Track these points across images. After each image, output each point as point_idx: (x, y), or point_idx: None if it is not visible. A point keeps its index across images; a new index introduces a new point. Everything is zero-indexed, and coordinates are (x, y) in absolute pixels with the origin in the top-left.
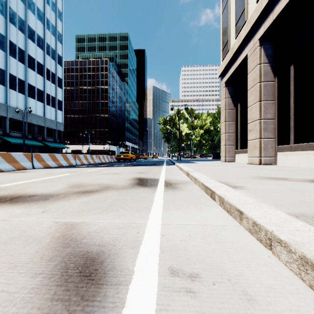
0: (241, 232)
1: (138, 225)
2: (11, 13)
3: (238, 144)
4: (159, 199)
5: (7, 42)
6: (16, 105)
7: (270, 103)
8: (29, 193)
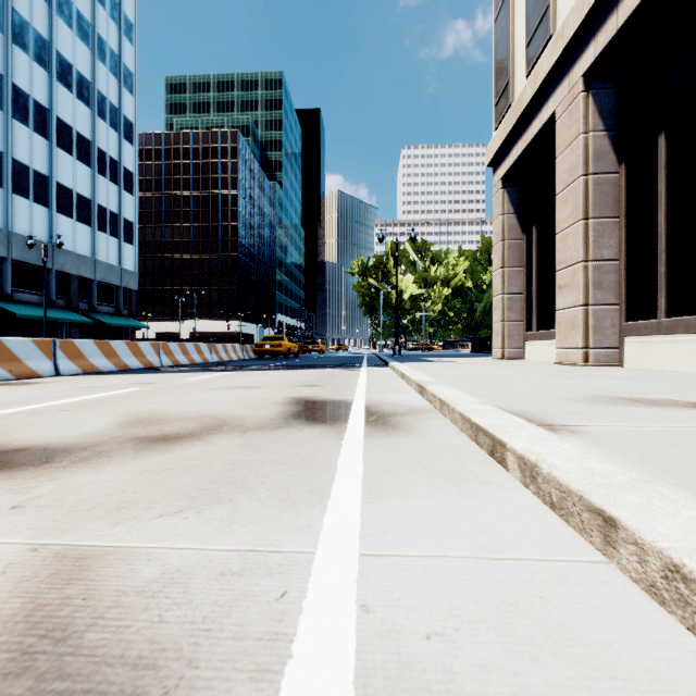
0: (621, 592)
1: (285, 561)
2: (16, 23)
3: (533, 319)
4: (353, 463)
5: (7, 89)
6: (29, 230)
7: (608, 224)
8: (11, 442)
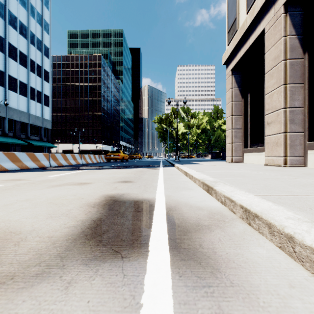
0: None
1: None
2: None
3: (248, 141)
4: None
5: None
6: None
7: (297, 87)
8: None
